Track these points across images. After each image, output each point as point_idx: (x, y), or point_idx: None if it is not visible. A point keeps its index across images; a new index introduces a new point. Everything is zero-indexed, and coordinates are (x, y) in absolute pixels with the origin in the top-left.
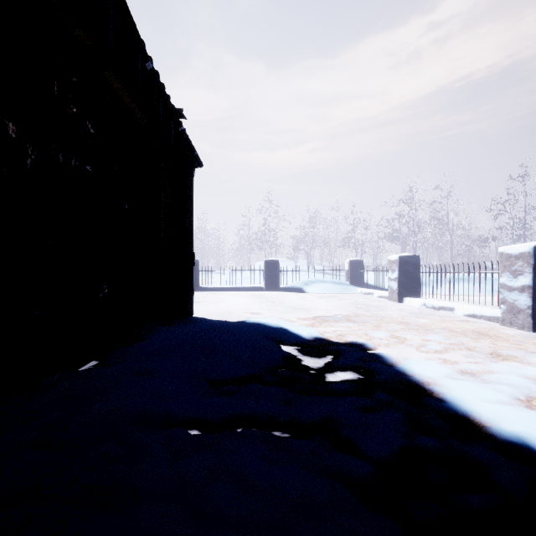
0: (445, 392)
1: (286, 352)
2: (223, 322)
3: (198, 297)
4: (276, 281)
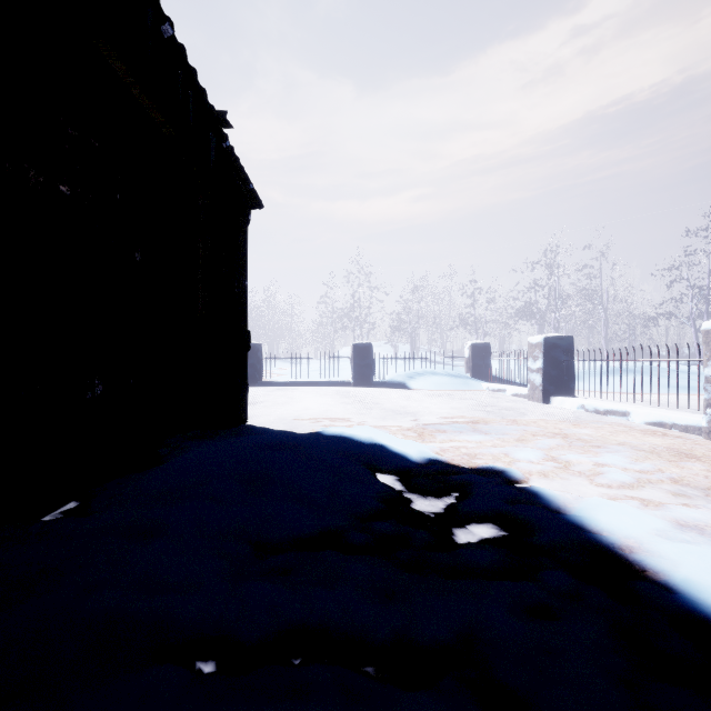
0: (669, 570)
1: (383, 486)
2: (286, 436)
3: (260, 396)
4: (369, 373)
